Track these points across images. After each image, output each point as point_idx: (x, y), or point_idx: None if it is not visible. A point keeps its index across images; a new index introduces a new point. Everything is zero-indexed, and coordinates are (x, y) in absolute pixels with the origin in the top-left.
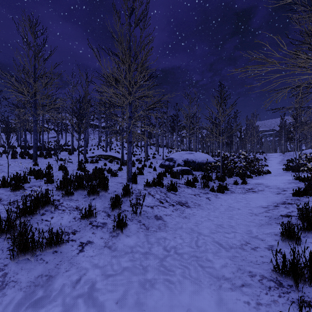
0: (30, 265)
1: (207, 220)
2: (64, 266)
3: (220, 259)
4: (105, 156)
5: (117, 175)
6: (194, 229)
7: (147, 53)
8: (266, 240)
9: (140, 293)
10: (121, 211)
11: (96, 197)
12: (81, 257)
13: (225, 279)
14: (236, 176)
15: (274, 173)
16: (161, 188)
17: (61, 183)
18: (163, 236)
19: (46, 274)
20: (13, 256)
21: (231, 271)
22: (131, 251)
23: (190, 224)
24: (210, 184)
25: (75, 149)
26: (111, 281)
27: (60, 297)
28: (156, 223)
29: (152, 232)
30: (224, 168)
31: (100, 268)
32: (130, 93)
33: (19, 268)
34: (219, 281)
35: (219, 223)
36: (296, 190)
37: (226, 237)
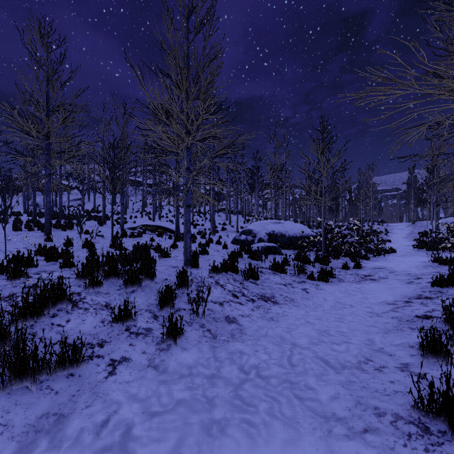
0: (30, 397)
1: (305, 323)
2: (83, 398)
3: (328, 386)
4: (152, 227)
5: (170, 255)
6: (286, 338)
7: (214, 72)
8: (397, 355)
9: (203, 443)
10: (175, 310)
11: (137, 288)
12: (111, 384)
13: (337, 420)
14: (345, 257)
15: (401, 252)
16: (235, 275)
17: (84, 267)
18: (238, 348)
19: (55, 411)
20: (3, 383)
21: (346, 406)
22: (189, 373)
23: (280, 330)
24: (308, 268)
25: (108, 217)
26: (158, 422)
27: (75, 450)
28: (228, 328)
29: (221, 343)
30: (328, 245)
31: (141, 401)
32: (189, 133)
33: (12, 403)
34: (328, 422)
35: (323, 328)
36: (436, 278)
37: (336, 351)
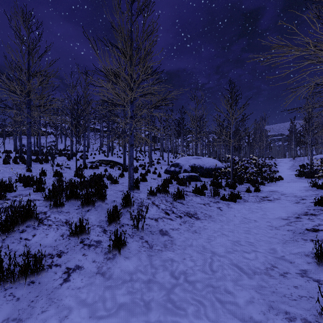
0: None
1: (221, 235)
2: (40, 304)
3: (243, 290)
4: (106, 161)
5: (118, 182)
6: (207, 247)
7: (151, 43)
8: (296, 263)
9: None
10: (120, 225)
11: (91, 208)
12: (65, 290)
13: None
14: (247, 183)
15: (287, 179)
16: (167, 197)
17: (50, 191)
18: (170, 257)
19: (14, 317)
20: None
21: (261, 310)
22: (130, 278)
23: (202, 240)
24: (220, 192)
25: (74, 154)
26: None
27: None
28: (161, 240)
29: (156, 252)
30: (234, 174)
31: (88, 306)
32: (132, 90)
33: None
34: None
35: (235, 239)
36: (318, 199)
37: (247, 258)
